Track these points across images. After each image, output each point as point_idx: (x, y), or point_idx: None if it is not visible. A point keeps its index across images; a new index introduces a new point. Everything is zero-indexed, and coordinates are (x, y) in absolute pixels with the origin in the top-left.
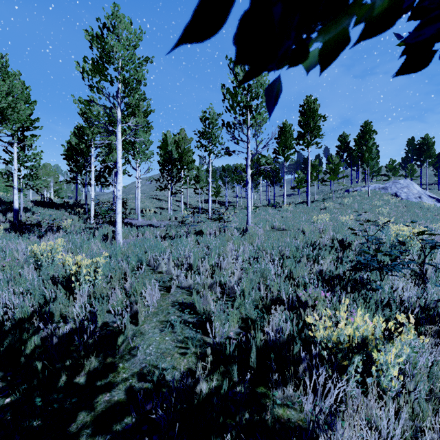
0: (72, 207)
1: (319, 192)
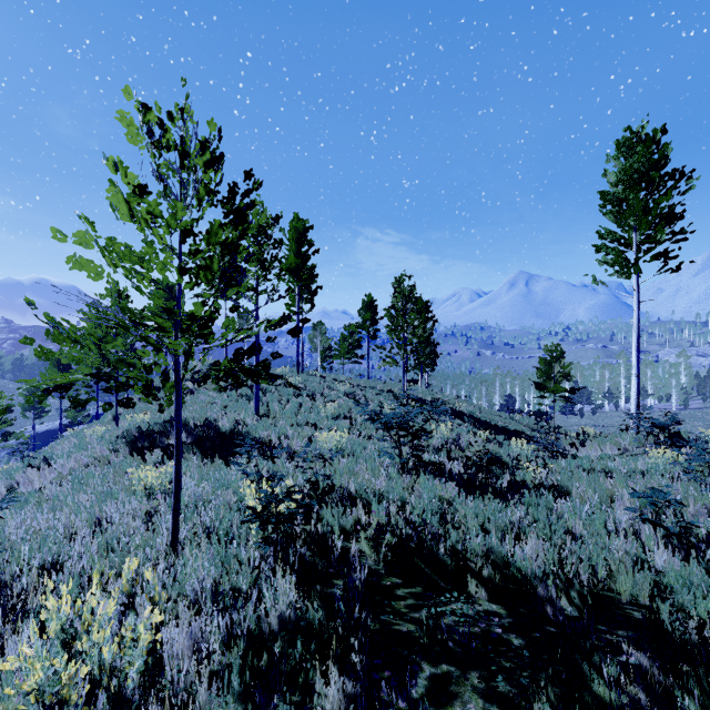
0: None
1: None
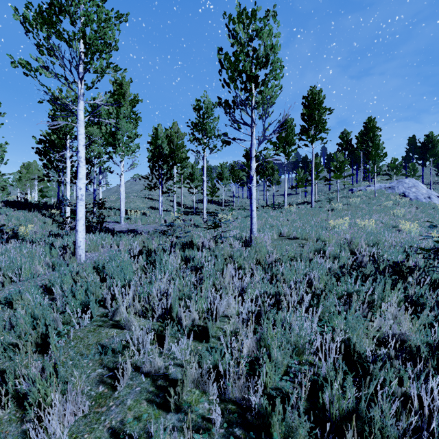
0: (50, 208)
1: (317, 191)
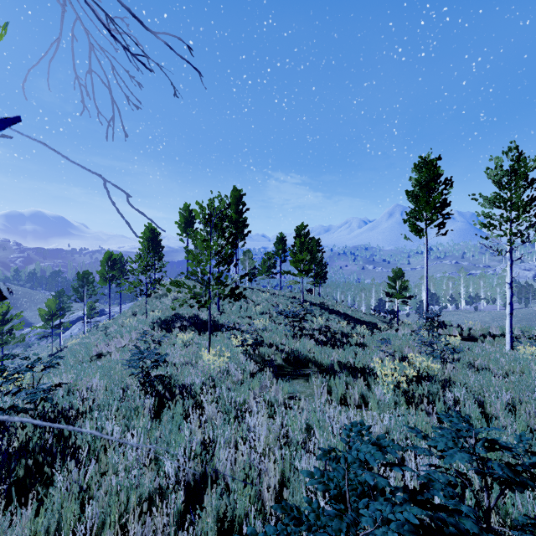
0: None
1: None
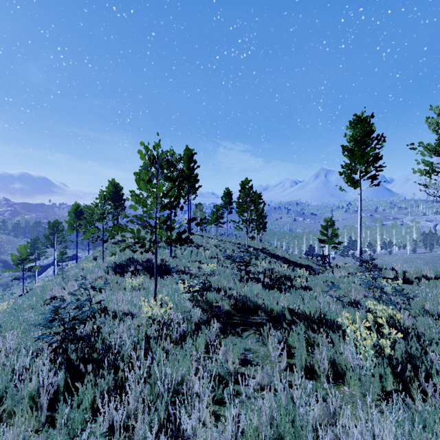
0: None
1: None
